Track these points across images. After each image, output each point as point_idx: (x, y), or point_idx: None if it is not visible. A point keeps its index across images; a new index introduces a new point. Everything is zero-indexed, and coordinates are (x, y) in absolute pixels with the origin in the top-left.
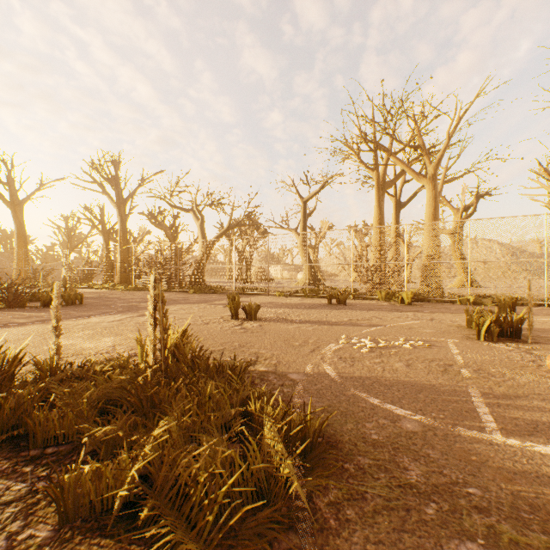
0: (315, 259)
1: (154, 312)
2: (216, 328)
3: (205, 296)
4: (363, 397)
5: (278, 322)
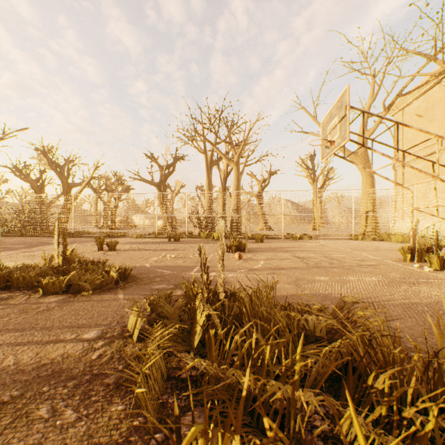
0: (171, 210)
1: (58, 240)
2: (87, 255)
3: (75, 239)
4: (156, 270)
5: (130, 251)
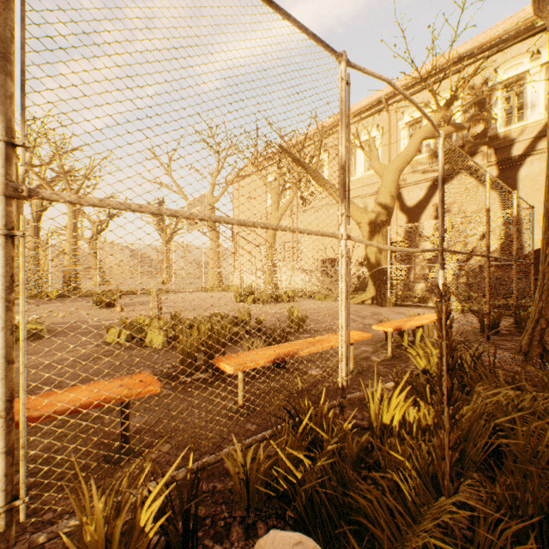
0: None
1: None
2: None
3: None
4: (48, 326)
5: None
